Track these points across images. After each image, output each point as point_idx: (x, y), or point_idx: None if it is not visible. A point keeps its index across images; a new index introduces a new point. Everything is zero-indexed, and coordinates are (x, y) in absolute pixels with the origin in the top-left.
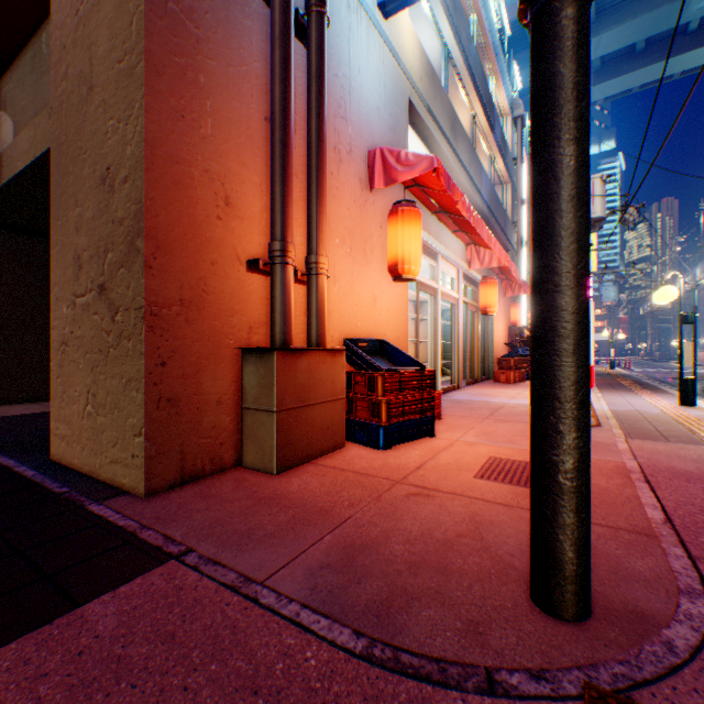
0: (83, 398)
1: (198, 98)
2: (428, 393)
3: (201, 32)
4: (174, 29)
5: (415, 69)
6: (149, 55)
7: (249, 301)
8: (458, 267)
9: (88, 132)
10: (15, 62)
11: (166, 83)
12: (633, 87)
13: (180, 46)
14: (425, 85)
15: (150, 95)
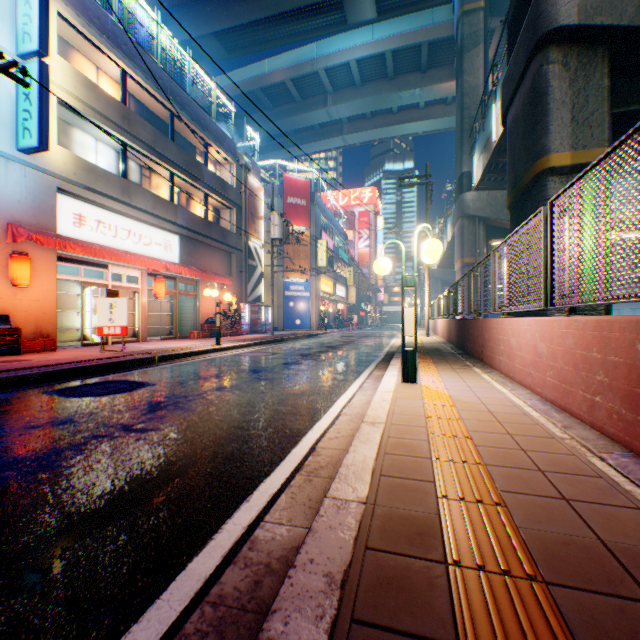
0: None
1: None
2: (15, 337)
3: None
4: None
5: (69, 171)
6: None
7: None
8: (141, 270)
9: None
10: None
11: None
12: (371, 140)
13: None
14: (83, 176)
15: None
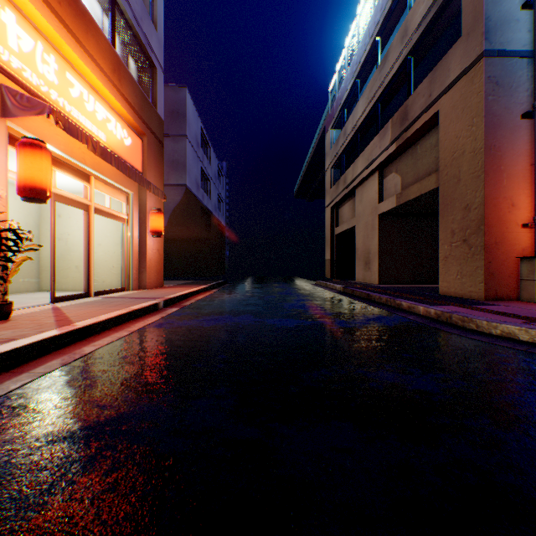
0: (453, 274)
1: (499, 175)
2: None
3: (501, 152)
4: (491, 158)
5: None
6: (484, 172)
7: (520, 239)
8: None
9: (456, 193)
10: (401, 155)
11: (489, 177)
12: None
13: (493, 162)
14: None
15: (484, 183)
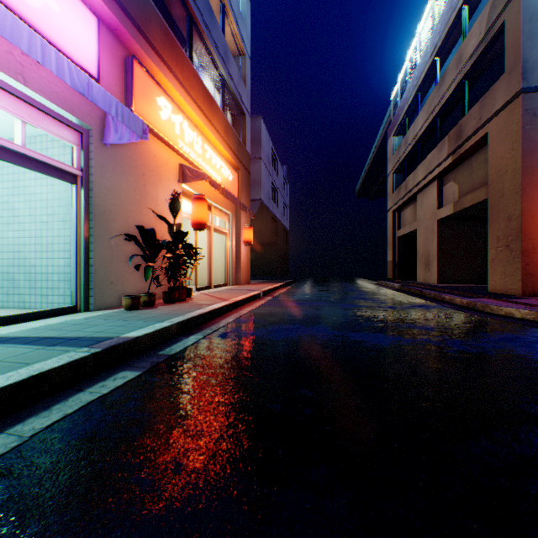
0: (498, 274)
1: (537, 191)
2: None
3: (537, 172)
4: (528, 178)
5: None
6: (521, 189)
7: None
8: None
9: (500, 205)
10: (458, 166)
11: (526, 193)
12: None
13: (531, 181)
14: None
15: (521, 199)
